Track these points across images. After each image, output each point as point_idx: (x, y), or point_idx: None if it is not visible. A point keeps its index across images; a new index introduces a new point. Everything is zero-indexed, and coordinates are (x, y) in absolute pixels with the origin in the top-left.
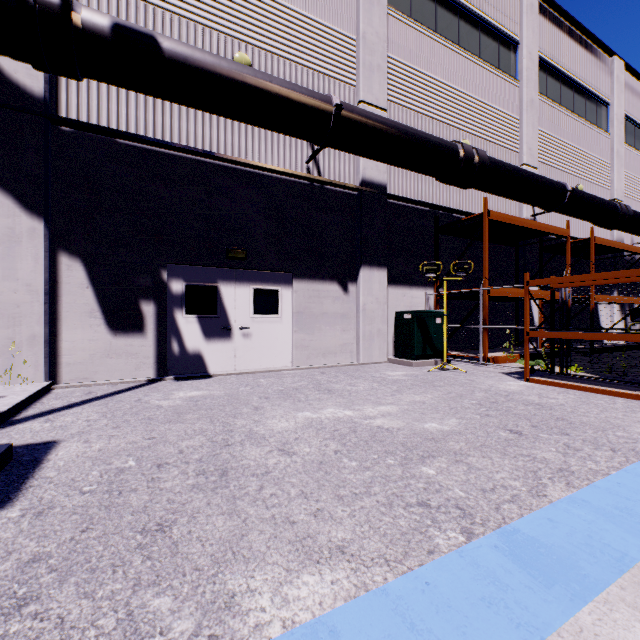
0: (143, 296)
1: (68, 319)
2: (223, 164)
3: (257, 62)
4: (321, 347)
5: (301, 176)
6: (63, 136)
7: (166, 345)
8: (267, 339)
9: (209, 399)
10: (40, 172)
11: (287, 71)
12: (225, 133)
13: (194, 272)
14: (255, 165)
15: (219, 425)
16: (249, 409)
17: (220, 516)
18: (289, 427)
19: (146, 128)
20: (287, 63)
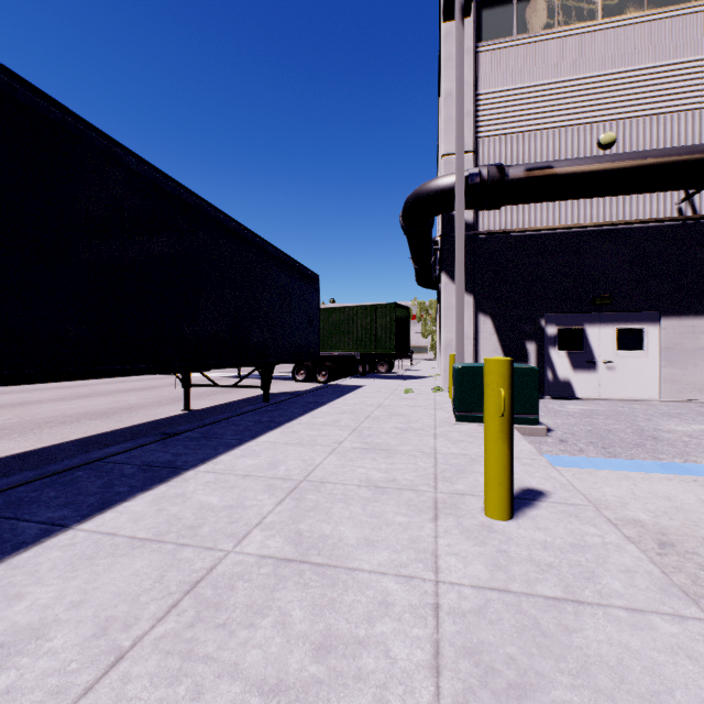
0: (527, 338)
1: (483, 354)
2: (588, 229)
3: (621, 132)
4: (696, 382)
5: (671, 220)
6: (480, 241)
7: (543, 373)
8: (631, 372)
9: (599, 411)
10: (471, 267)
11: (653, 126)
12: (590, 204)
13: (563, 318)
14: (620, 223)
15: (626, 423)
16: (641, 419)
17: (668, 447)
18: (687, 430)
19: (529, 220)
20: (653, 119)
